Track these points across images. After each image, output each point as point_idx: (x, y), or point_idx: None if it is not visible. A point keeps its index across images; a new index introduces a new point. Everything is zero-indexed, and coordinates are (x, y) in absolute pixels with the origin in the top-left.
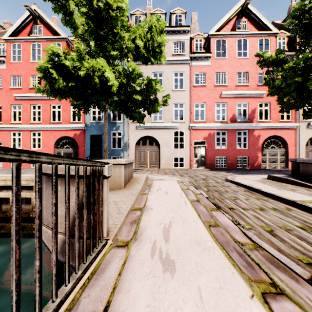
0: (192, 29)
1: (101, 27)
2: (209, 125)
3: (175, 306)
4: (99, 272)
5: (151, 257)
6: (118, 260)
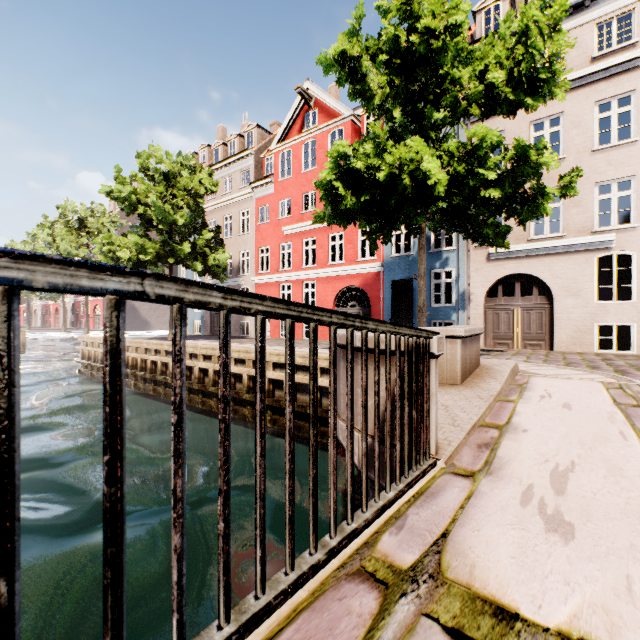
0: None
1: (413, 77)
2: None
3: (566, 577)
4: (428, 495)
5: (521, 505)
6: (457, 490)
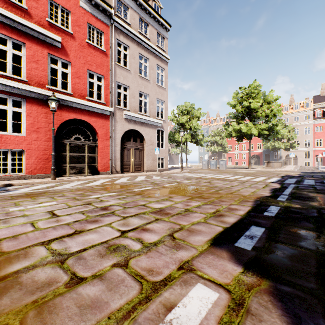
0: (321, 93)
1: None
2: (324, 148)
3: None
4: None
5: None
6: None
